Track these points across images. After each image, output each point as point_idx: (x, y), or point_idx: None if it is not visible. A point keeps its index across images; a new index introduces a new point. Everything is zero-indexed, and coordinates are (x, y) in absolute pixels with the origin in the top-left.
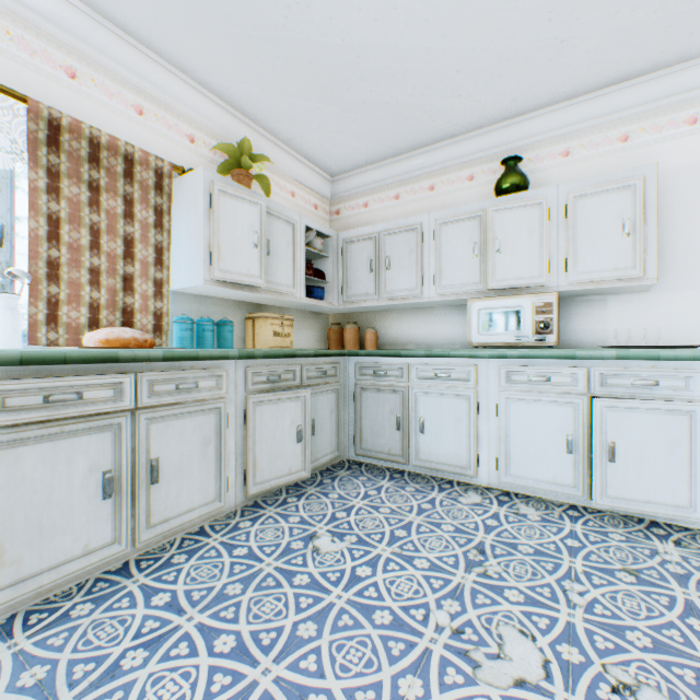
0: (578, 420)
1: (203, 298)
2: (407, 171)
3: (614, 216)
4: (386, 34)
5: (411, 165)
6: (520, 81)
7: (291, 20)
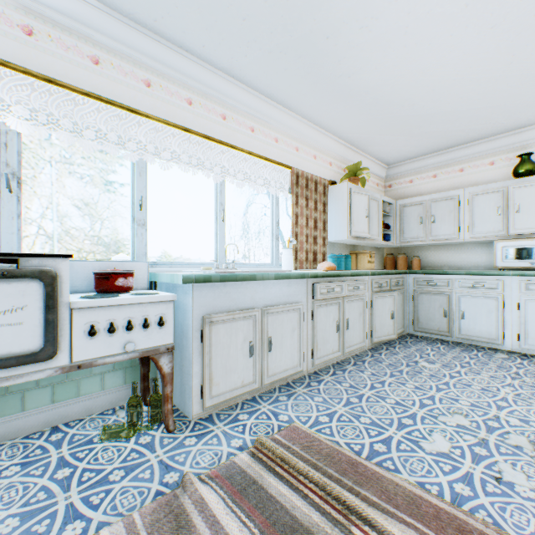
0: None
1: (334, 244)
2: (442, 160)
3: None
4: (452, 107)
5: (446, 157)
6: (533, 112)
7: (401, 110)
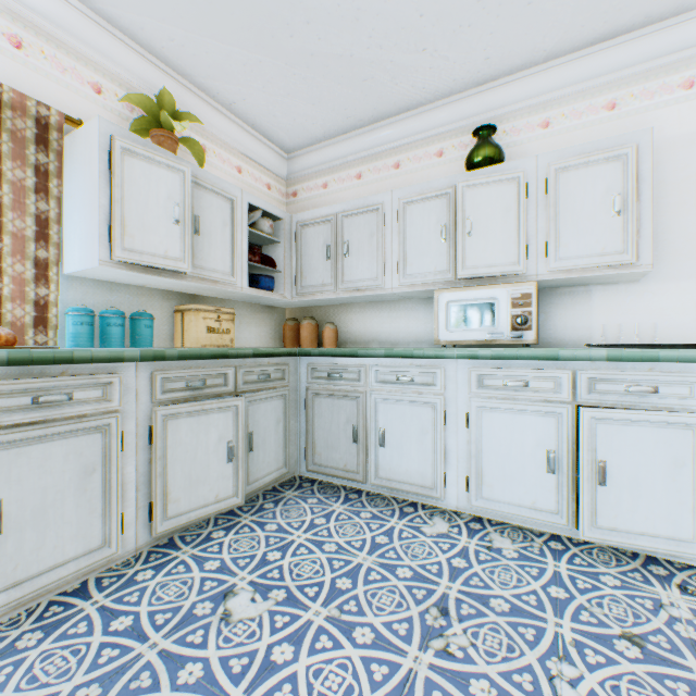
0: (561, 433)
1: (115, 285)
2: (370, 146)
3: (602, 191)
4: None
5: (374, 140)
6: (494, 32)
7: None
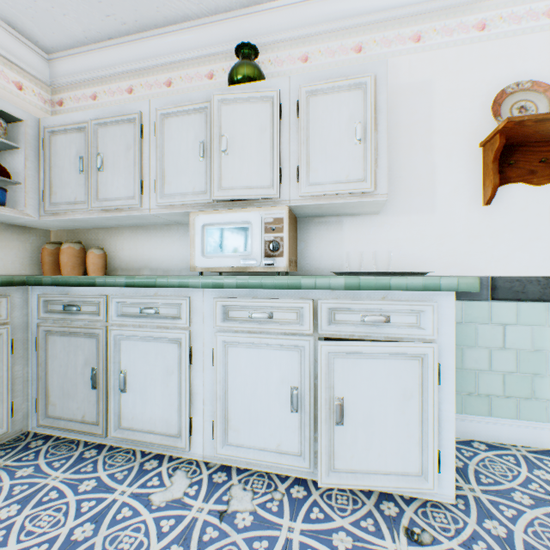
0: (304, 369)
1: None
2: (140, 58)
3: (346, 118)
4: None
5: (145, 51)
6: None
7: None
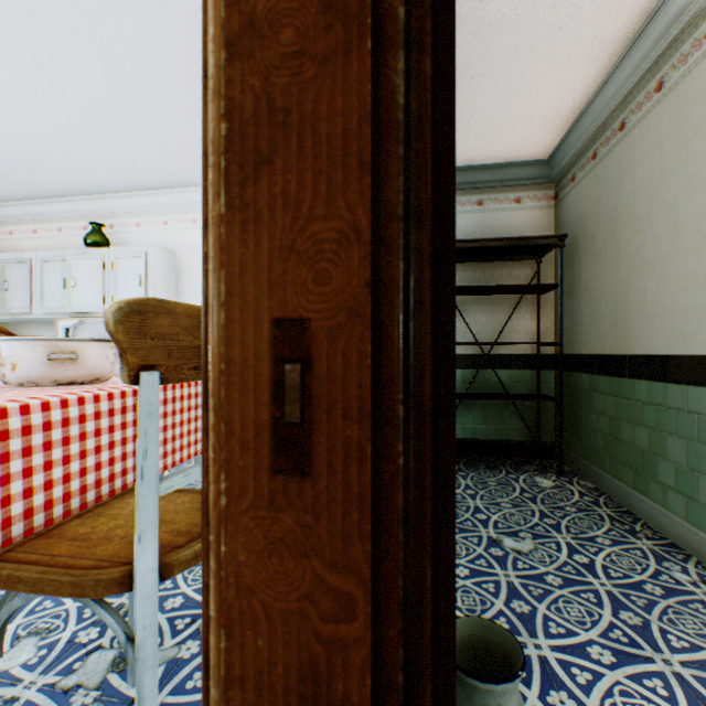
0: None
1: None
2: (41, 213)
3: (136, 273)
4: None
5: (44, 209)
6: (80, 177)
7: None
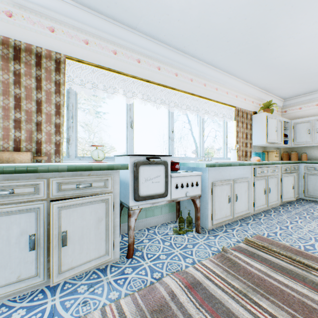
0: None
1: (254, 146)
2: None
3: None
4: None
5: None
6: None
7: (301, 71)
